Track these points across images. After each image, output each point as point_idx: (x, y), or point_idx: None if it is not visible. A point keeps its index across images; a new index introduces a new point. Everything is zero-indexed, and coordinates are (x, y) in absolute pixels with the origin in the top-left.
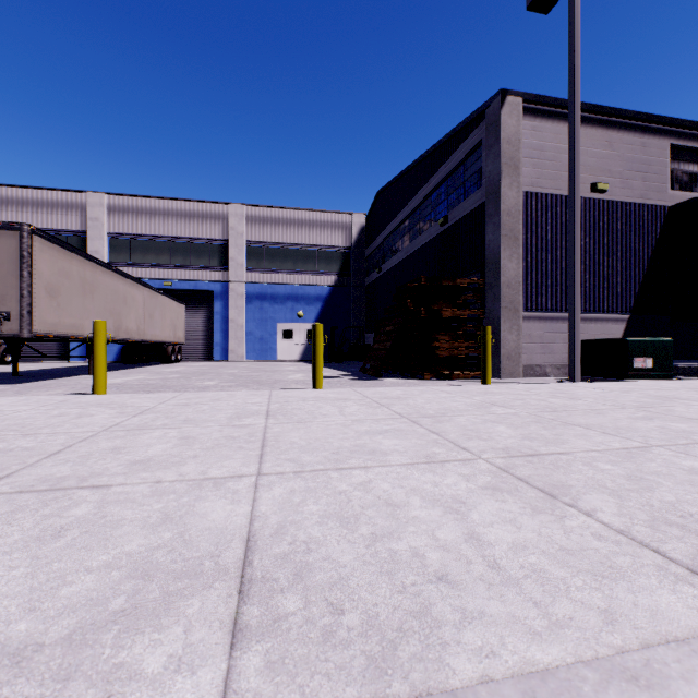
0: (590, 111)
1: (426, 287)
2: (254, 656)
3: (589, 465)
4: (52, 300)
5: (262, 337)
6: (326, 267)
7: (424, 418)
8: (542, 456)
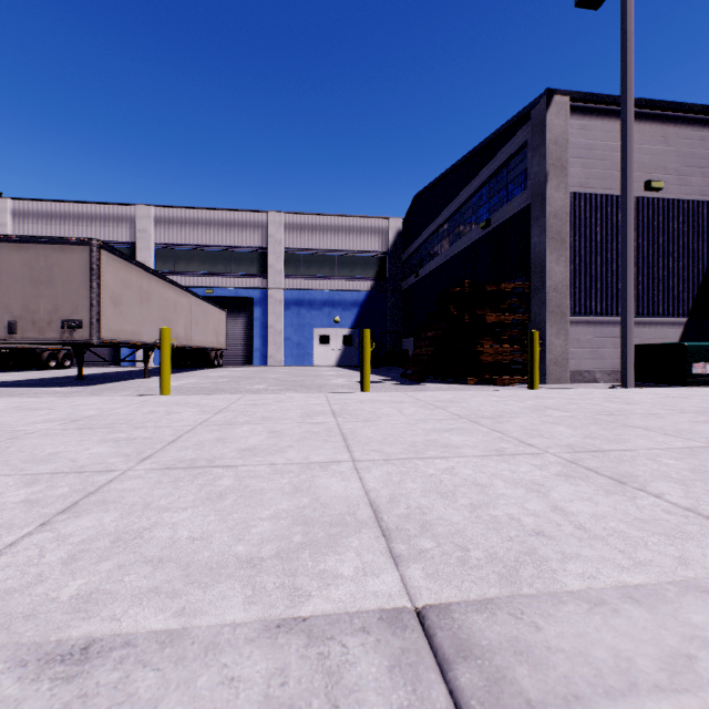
0: (643, 106)
1: (470, 292)
2: (415, 570)
3: (653, 460)
4: (116, 309)
5: (299, 343)
6: (362, 273)
7: (483, 419)
8: (606, 452)
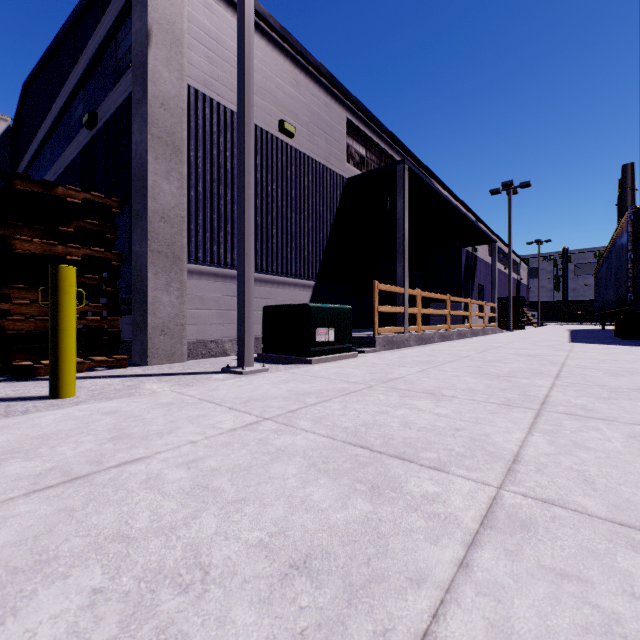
0: (278, 33)
1: None
2: None
3: None
4: None
5: None
6: None
7: None
8: None
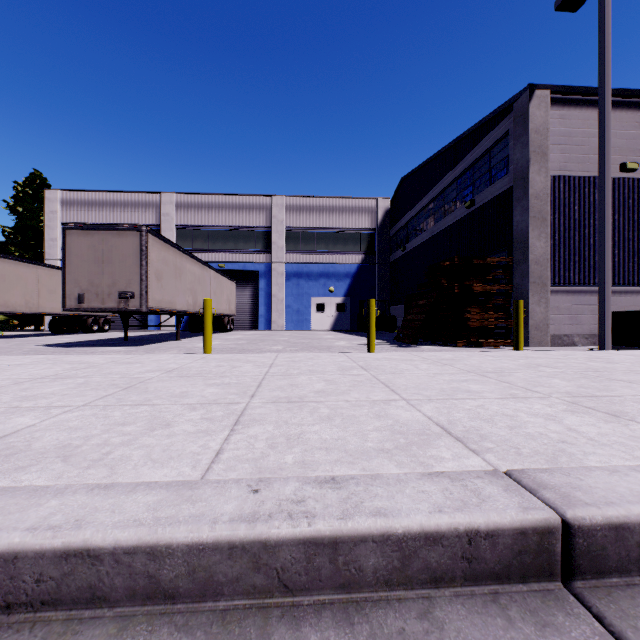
0: (619, 96)
1: (459, 265)
2: (490, 456)
3: (638, 403)
4: (158, 282)
5: (298, 310)
6: (354, 247)
7: (488, 373)
8: (599, 397)
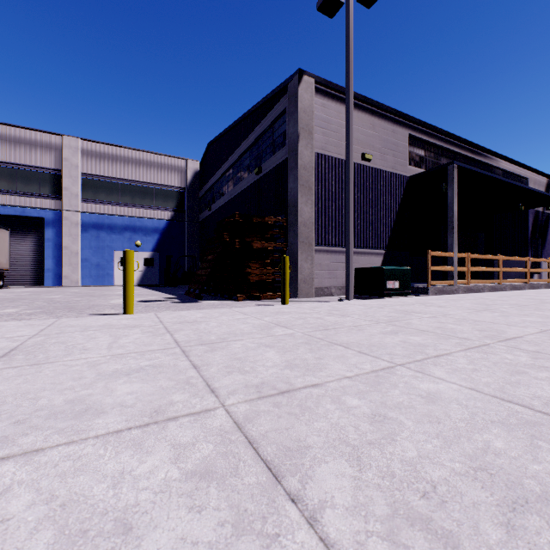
0: (361, 100)
1: (240, 222)
2: None
3: (338, 401)
4: None
5: (99, 264)
6: (163, 203)
7: (200, 346)
8: (294, 393)
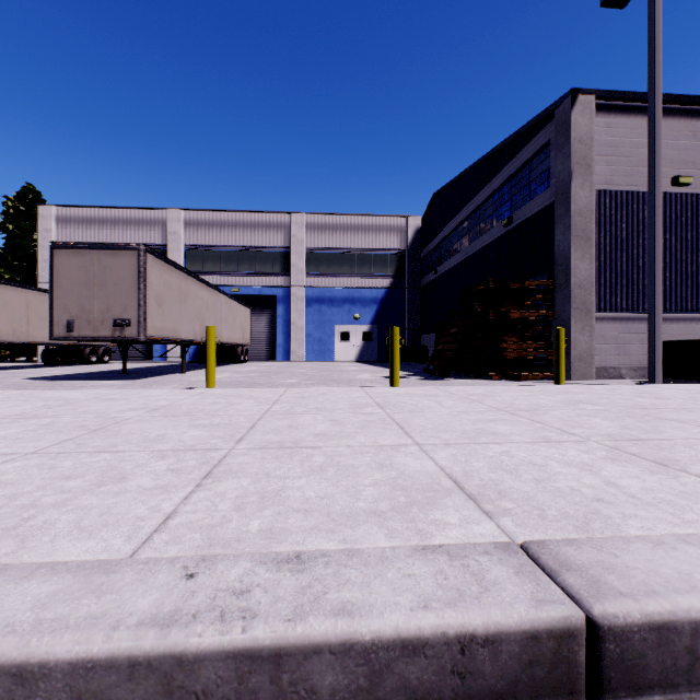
0: (671, 102)
1: (494, 290)
2: (506, 521)
3: (690, 448)
4: (159, 308)
5: (320, 339)
6: (381, 270)
7: (520, 411)
8: (645, 441)
